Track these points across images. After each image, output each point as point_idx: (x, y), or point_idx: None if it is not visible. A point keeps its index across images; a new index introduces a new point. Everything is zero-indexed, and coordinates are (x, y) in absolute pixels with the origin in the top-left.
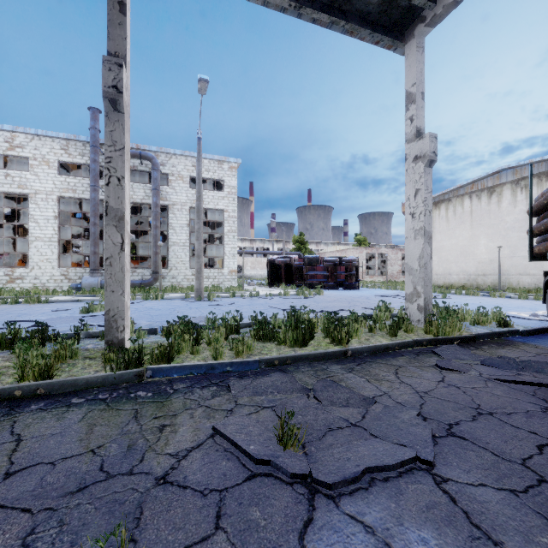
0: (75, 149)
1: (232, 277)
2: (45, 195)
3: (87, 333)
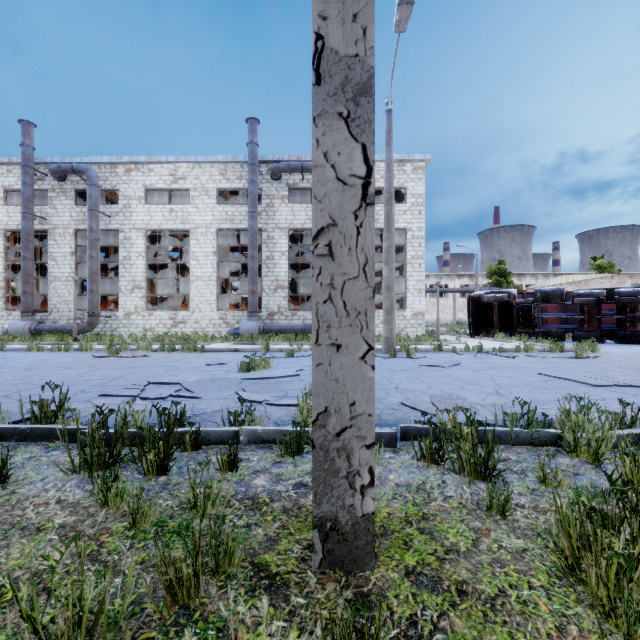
0: (233, 172)
1: (417, 322)
2: (205, 229)
3: (252, 432)
